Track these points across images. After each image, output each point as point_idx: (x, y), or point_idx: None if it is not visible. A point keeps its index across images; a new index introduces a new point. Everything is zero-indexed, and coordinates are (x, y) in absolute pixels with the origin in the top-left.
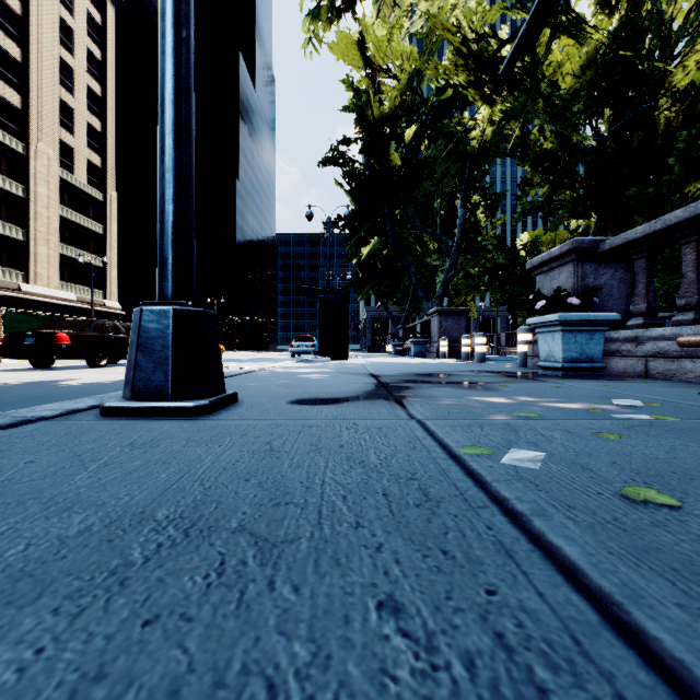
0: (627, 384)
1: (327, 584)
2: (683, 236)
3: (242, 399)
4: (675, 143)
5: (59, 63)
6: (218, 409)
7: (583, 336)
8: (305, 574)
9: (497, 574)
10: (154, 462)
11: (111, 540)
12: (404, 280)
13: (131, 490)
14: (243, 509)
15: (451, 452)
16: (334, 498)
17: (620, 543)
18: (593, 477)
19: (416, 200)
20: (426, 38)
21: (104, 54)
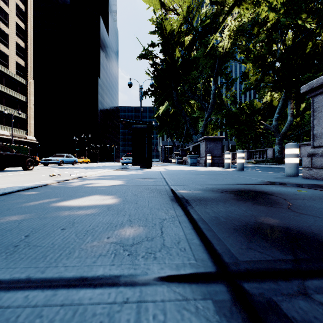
0: None
1: None
2: None
3: None
4: None
5: None
6: None
7: None
8: None
9: None
10: None
11: None
12: (181, 126)
13: None
14: None
15: None
16: None
17: None
18: None
19: (189, 81)
20: None
21: (26, 8)
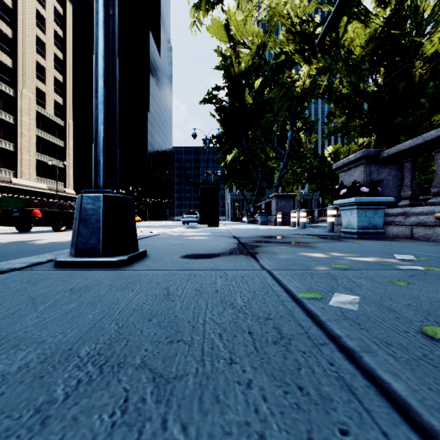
0: (400, 243)
1: (209, 423)
2: (435, 148)
3: (150, 255)
4: (425, 89)
5: (36, 39)
6: (133, 262)
7: (370, 212)
8: (192, 412)
9: (345, 412)
10: (85, 304)
11: (42, 376)
12: (253, 176)
13: (65, 329)
14: (145, 346)
15: (293, 296)
16: (212, 335)
17: (435, 378)
18: (397, 317)
19: (261, 125)
20: (268, 23)
21: (64, 33)
